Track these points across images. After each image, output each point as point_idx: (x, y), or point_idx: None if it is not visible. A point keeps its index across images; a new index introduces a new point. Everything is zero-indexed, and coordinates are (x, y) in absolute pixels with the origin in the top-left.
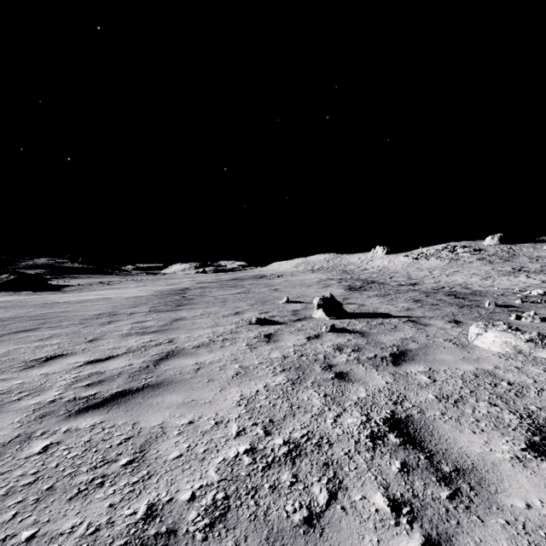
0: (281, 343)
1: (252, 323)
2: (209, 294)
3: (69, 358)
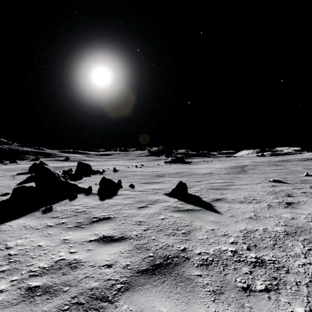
0: (277, 188)
1: (270, 181)
2: (257, 169)
3: (203, 182)
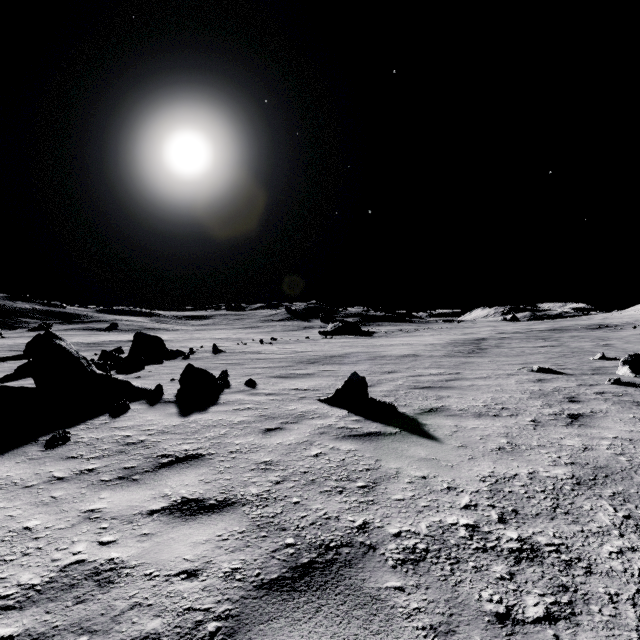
0: (547, 384)
1: (533, 371)
2: (506, 346)
3: (399, 373)
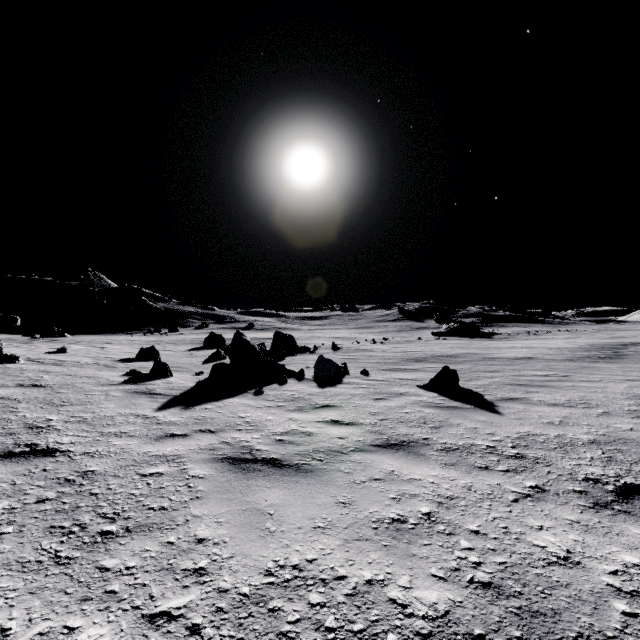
0: None
1: None
2: None
3: (501, 373)
